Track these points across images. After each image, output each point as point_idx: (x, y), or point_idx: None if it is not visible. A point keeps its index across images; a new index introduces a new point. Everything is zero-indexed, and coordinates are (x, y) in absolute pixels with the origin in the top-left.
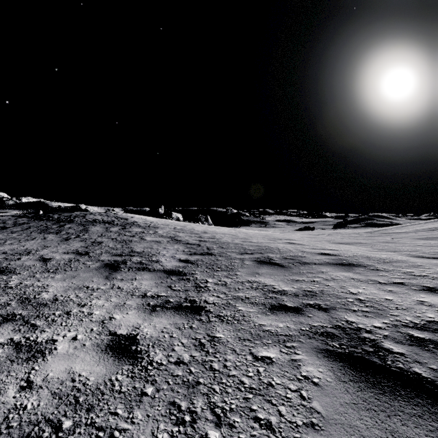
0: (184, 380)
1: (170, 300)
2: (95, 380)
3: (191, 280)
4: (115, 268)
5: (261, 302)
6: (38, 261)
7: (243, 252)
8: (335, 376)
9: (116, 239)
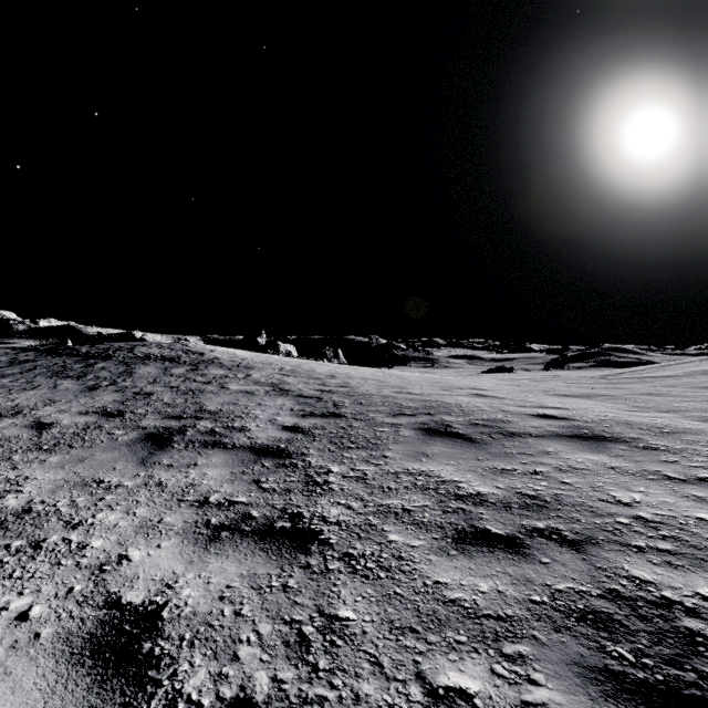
0: None
1: (251, 514)
2: None
3: (299, 467)
4: (162, 443)
5: (435, 521)
6: (28, 429)
7: (397, 411)
8: None
9: (178, 389)
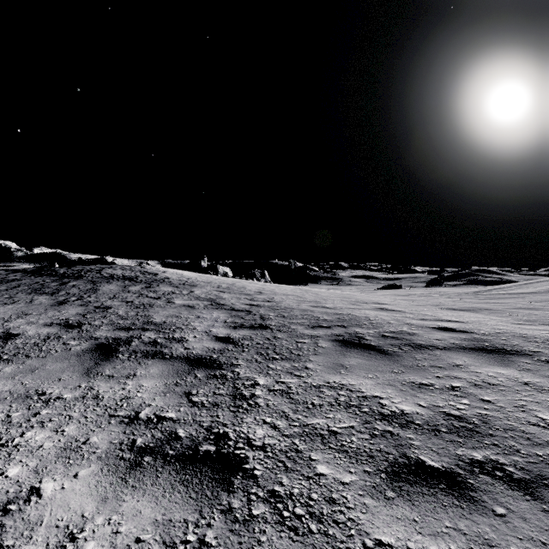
0: None
1: (177, 434)
2: None
3: (228, 379)
4: (109, 353)
5: (363, 448)
6: None
7: (315, 324)
8: None
9: (132, 303)
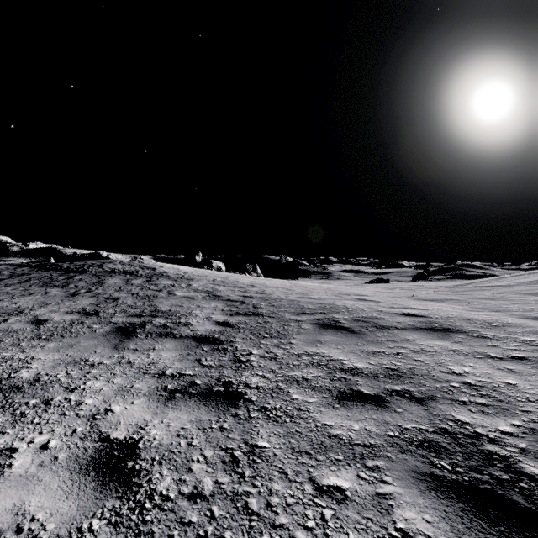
0: (199, 533)
1: (196, 382)
2: (55, 529)
3: (229, 351)
4: (129, 334)
5: (325, 386)
6: (30, 324)
7: (300, 311)
8: (453, 531)
9: (137, 295)
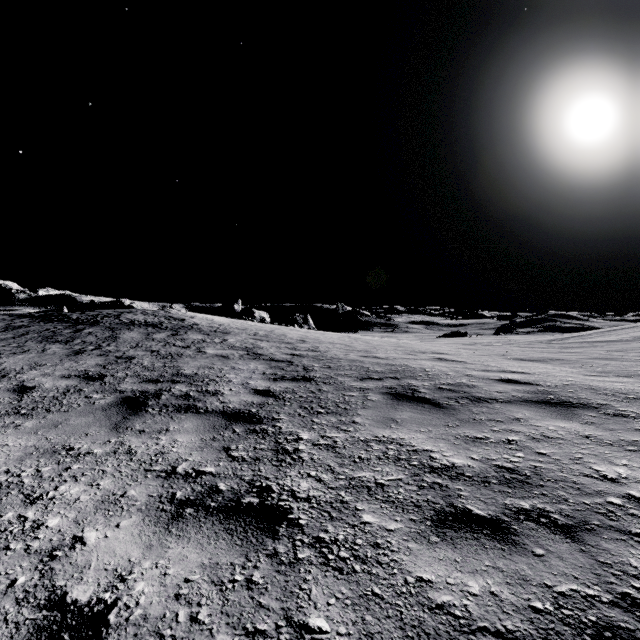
0: None
1: (218, 487)
2: None
3: (269, 433)
4: (137, 407)
5: (410, 498)
6: (10, 393)
7: (364, 376)
8: None
9: (158, 353)
